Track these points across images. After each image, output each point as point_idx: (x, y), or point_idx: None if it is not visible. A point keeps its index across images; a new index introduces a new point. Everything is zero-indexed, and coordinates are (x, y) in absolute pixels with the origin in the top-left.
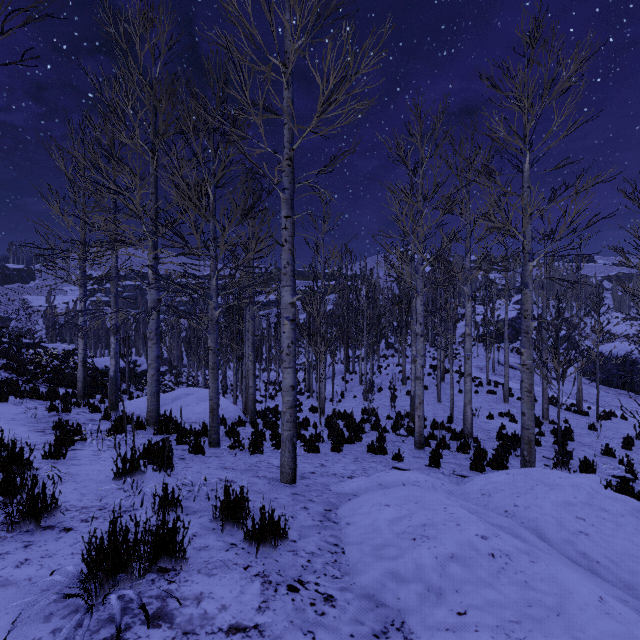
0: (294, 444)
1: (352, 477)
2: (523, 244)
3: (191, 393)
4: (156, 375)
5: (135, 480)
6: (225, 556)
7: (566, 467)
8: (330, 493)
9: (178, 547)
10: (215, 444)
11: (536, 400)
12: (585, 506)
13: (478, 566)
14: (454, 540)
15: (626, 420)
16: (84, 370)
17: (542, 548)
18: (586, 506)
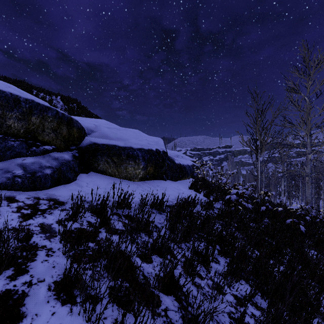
0: None
1: None
2: None
3: None
4: None
5: None
6: None
7: None
8: None
9: None
10: None
11: None
12: None
13: None
14: None
15: None
16: None
17: None
18: None
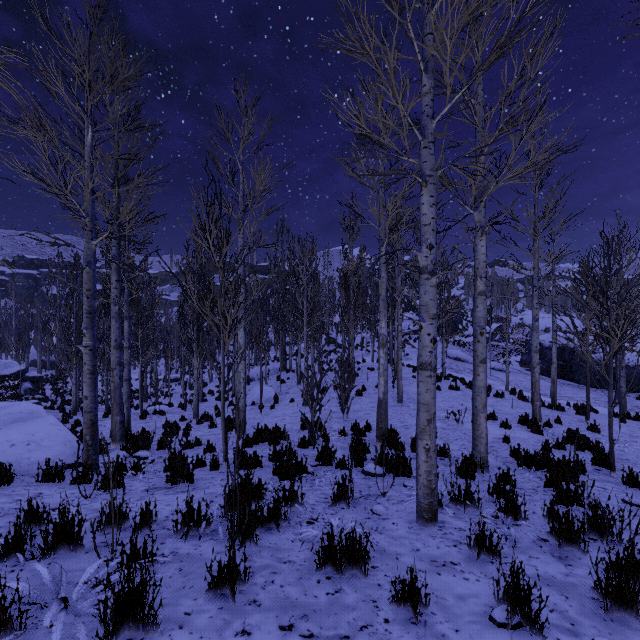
0: None
1: None
2: None
3: None
4: None
5: None
6: None
7: None
8: None
9: None
10: None
11: (503, 395)
12: None
13: None
14: None
15: (597, 413)
16: None
17: None
18: None
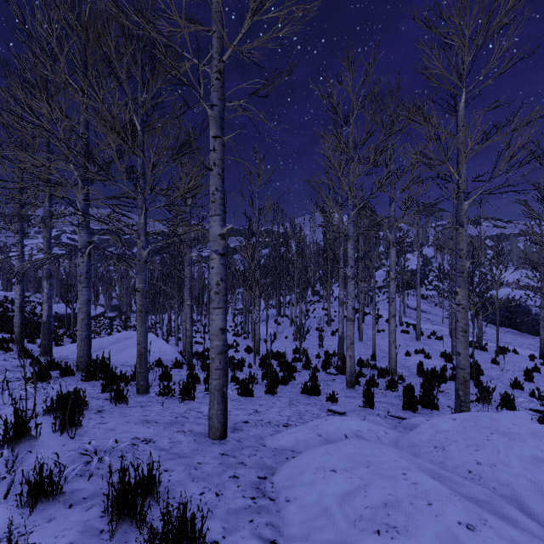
0: (224, 394)
1: (288, 425)
2: (458, 183)
3: (131, 336)
4: (86, 319)
5: (22, 448)
6: None
7: (489, 402)
8: (265, 450)
9: None
10: (143, 391)
11: (443, 338)
12: None
13: None
14: (433, 534)
15: (518, 354)
16: (21, 315)
17: (542, 536)
18: None
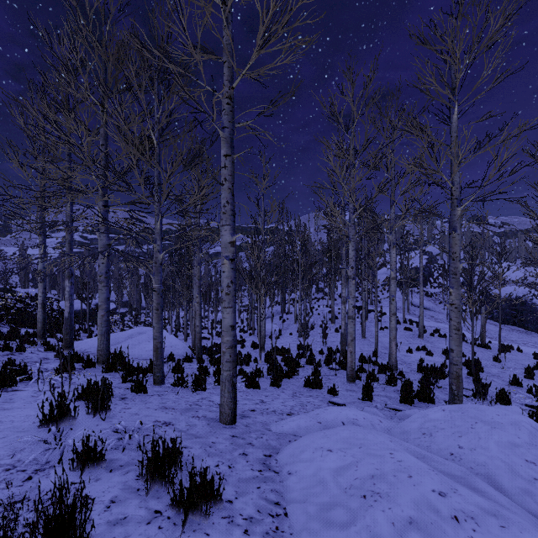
0: (234, 384)
1: (291, 414)
2: (451, 190)
3: (143, 332)
4: (106, 316)
5: (64, 427)
6: (144, 532)
7: (485, 398)
8: (270, 434)
9: (79, 533)
10: (159, 382)
11: (446, 335)
12: (531, 447)
13: (443, 535)
14: (410, 498)
15: (521, 352)
16: (43, 312)
17: (505, 504)
18: (532, 447)
